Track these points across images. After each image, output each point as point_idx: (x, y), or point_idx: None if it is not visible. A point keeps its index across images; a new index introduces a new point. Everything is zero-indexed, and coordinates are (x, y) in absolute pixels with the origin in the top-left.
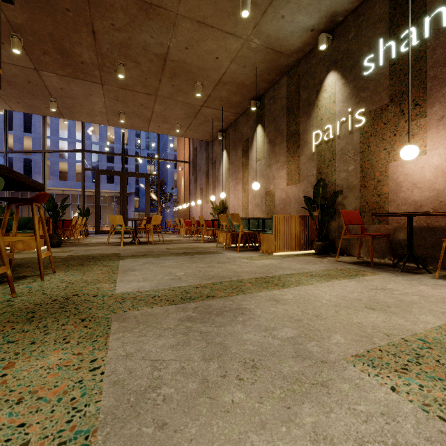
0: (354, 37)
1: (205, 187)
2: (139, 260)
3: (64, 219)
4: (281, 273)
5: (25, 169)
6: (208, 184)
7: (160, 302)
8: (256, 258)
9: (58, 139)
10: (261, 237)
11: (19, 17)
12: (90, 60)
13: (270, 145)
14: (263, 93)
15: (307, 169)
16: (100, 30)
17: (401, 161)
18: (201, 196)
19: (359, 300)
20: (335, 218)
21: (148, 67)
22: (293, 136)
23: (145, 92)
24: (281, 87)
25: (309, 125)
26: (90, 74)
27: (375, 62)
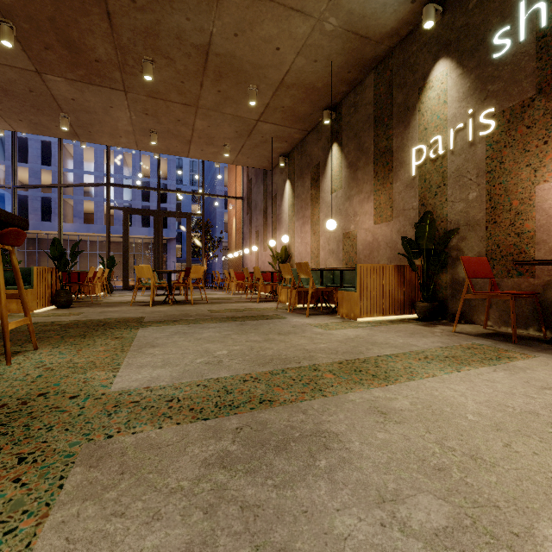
0: (477, 5)
1: (262, 229)
2: (167, 328)
3: (79, 271)
4: (377, 353)
5: (44, 210)
6: (266, 225)
7: (178, 414)
8: (333, 327)
9: (83, 172)
10: (340, 295)
11: None
12: (108, 56)
13: (350, 170)
14: (340, 99)
15: (404, 200)
16: (117, 10)
17: None
18: (257, 242)
19: (536, 415)
20: (447, 269)
21: (184, 65)
22: (382, 155)
23: (183, 102)
24: (365, 89)
25: (406, 139)
26: (108, 77)
27: (513, 37)
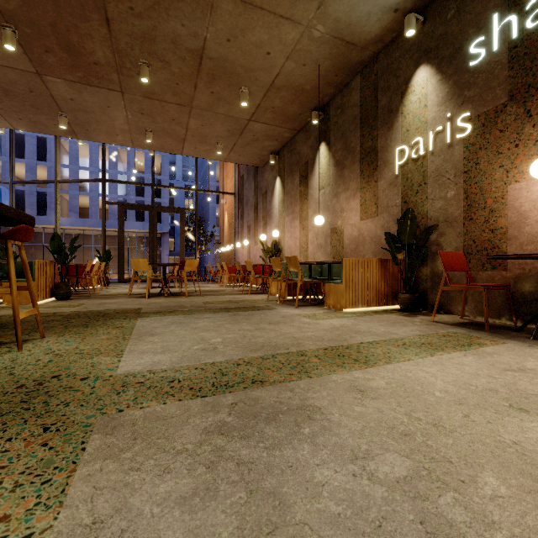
0: (455, 15)
1: (253, 224)
2: (164, 318)
3: (77, 264)
4: (360, 340)
5: (39, 205)
6: (257, 220)
7: (179, 393)
8: (321, 317)
9: (78, 168)
10: (327, 287)
11: (11, 1)
12: (106, 59)
13: (337, 168)
14: (328, 101)
15: (388, 198)
16: (116, 17)
17: (527, 182)
18: (248, 236)
19: (495, 392)
20: (427, 262)
21: (179, 67)
22: (368, 154)
23: (177, 102)
24: (351, 92)
25: (390, 140)
26: (106, 78)
27: (487, 47)
